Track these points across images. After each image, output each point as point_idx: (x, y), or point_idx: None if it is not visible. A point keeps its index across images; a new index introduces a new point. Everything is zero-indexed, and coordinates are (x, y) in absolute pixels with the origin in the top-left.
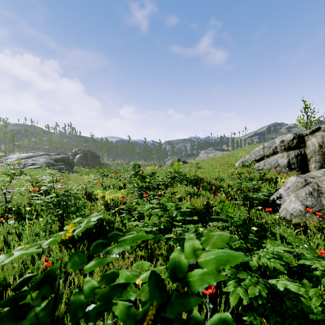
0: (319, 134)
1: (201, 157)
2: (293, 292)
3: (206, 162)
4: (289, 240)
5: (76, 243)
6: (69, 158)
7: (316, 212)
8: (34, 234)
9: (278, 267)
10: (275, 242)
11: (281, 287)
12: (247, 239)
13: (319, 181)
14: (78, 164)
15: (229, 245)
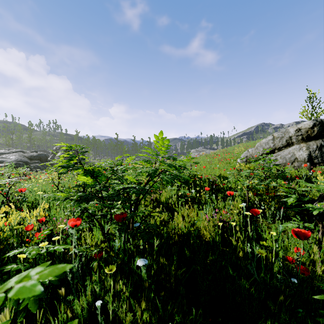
0: None
1: (192, 155)
2: None
3: (199, 159)
4: None
5: None
6: (47, 156)
7: None
8: None
9: None
10: None
11: None
12: None
13: None
14: None
15: None
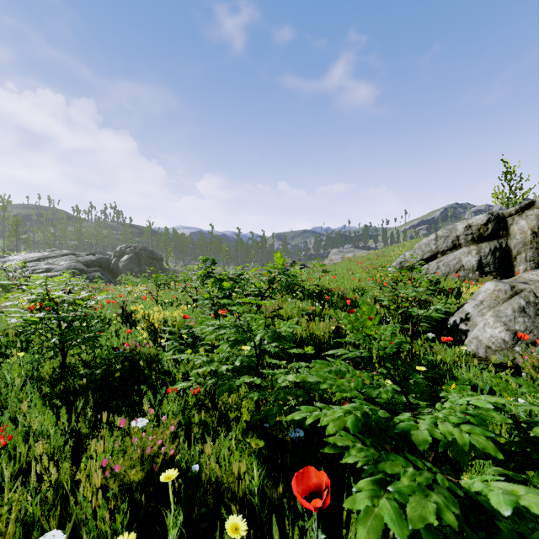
0: (532, 213)
1: (332, 259)
2: (532, 513)
3: (339, 265)
4: (496, 388)
5: (79, 398)
6: (110, 261)
7: (537, 340)
8: (5, 383)
9: (480, 445)
10: (464, 392)
11: (503, 504)
12: (406, 384)
13: (537, 288)
14: (126, 271)
15: (366, 394)
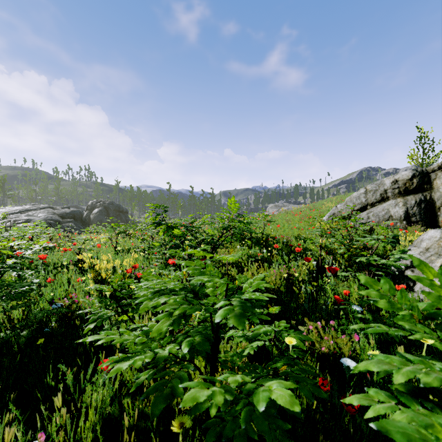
0: None
1: (270, 212)
2: None
3: (278, 217)
4: None
5: None
6: (83, 213)
7: None
8: None
9: None
10: None
11: None
12: None
13: None
14: (97, 222)
15: None
